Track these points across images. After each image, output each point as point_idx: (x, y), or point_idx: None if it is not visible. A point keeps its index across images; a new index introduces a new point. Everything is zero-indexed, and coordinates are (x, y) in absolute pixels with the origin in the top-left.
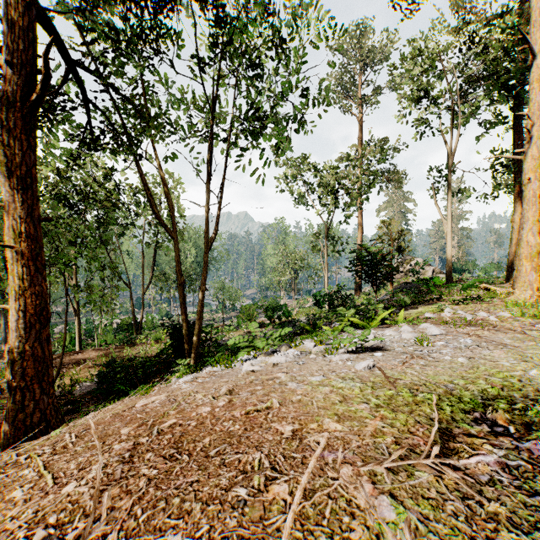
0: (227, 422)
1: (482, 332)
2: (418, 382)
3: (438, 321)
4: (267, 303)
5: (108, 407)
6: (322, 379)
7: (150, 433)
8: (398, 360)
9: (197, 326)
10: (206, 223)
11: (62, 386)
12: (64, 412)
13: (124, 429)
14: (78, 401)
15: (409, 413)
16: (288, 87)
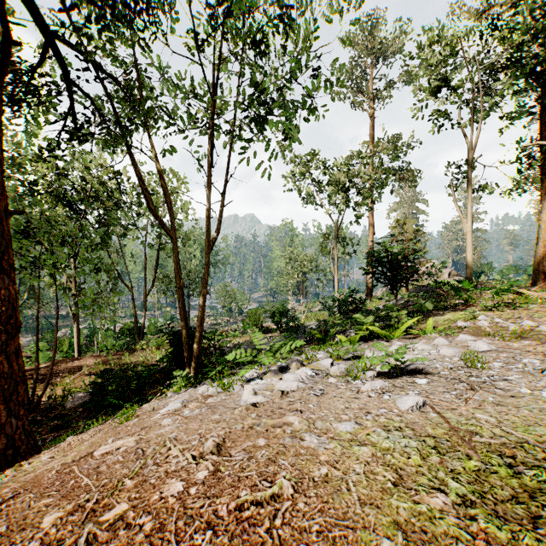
0: (201, 533)
1: (543, 347)
2: (507, 440)
3: (475, 331)
4: (274, 307)
5: (82, 437)
6: (355, 428)
7: (74, 542)
8: (454, 393)
9: (198, 334)
10: (207, 220)
11: (53, 397)
12: (51, 427)
13: (52, 512)
14: (69, 414)
15: (531, 522)
16: (298, 66)
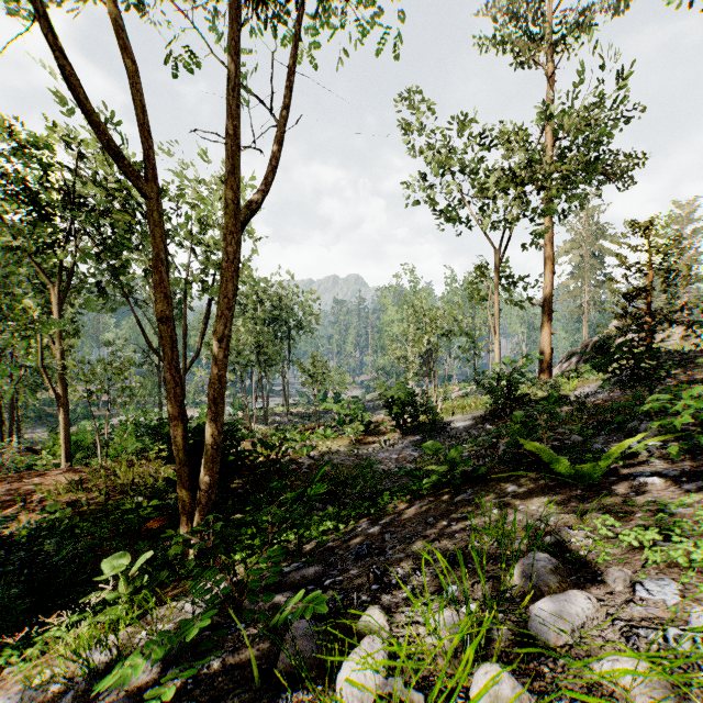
0: None
1: None
2: None
3: None
4: (393, 389)
5: None
6: None
7: None
8: None
9: (208, 440)
10: (230, 143)
11: None
12: None
13: None
14: None
15: None
16: None
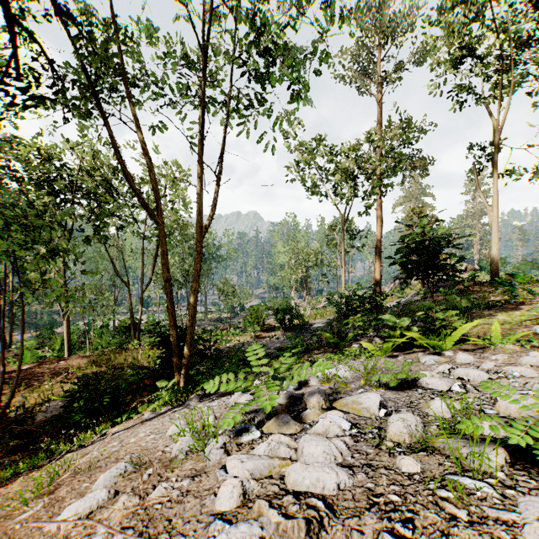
0: None
1: None
2: None
3: None
4: (278, 304)
5: None
6: None
7: None
8: None
9: (189, 335)
10: (199, 202)
11: (26, 406)
12: (10, 448)
13: None
14: (37, 429)
15: None
16: (309, 1)
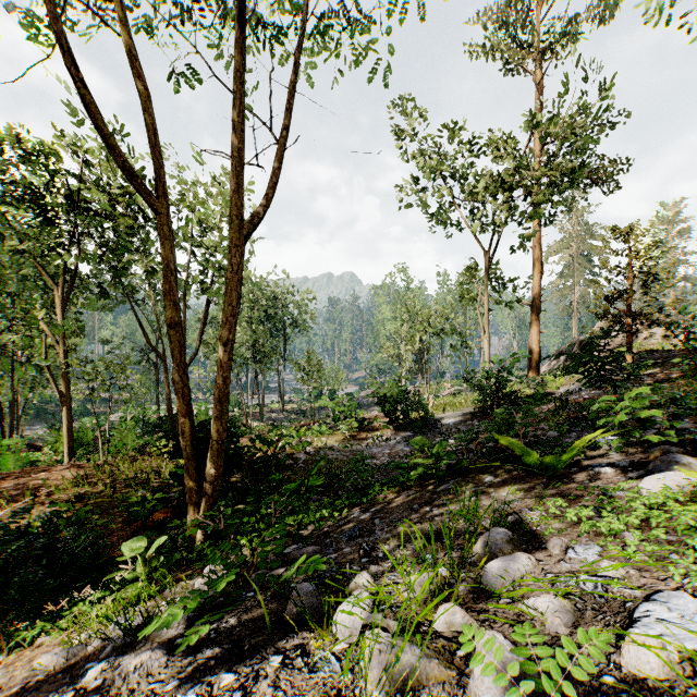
0: None
1: None
2: None
3: None
4: (385, 386)
5: None
6: None
7: None
8: None
9: (213, 436)
10: (234, 164)
11: None
12: None
13: None
14: None
15: None
16: None
